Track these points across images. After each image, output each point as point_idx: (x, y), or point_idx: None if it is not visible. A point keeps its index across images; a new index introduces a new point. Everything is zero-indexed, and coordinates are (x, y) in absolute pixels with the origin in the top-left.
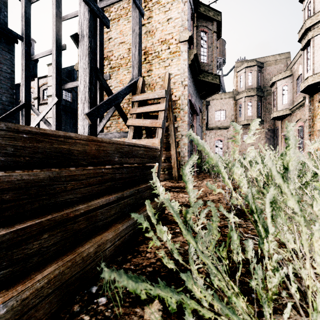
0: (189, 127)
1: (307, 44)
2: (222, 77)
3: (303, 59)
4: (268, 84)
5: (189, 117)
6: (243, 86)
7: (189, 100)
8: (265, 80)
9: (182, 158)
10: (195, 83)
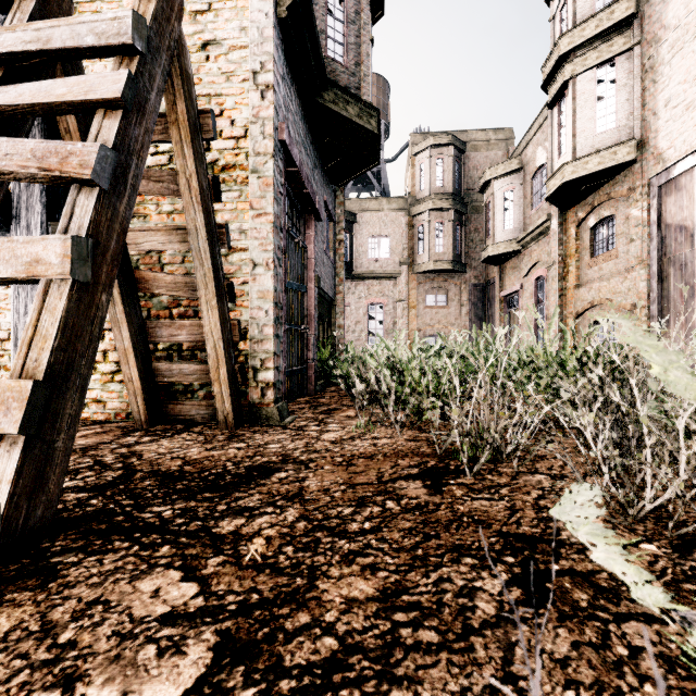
0: (285, 240)
1: (561, 94)
2: (383, 164)
3: (551, 127)
4: (475, 190)
5: (283, 206)
6: (427, 186)
7: (282, 148)
8: (468, 179)
9: (255, 346)
10: (309, 118)
